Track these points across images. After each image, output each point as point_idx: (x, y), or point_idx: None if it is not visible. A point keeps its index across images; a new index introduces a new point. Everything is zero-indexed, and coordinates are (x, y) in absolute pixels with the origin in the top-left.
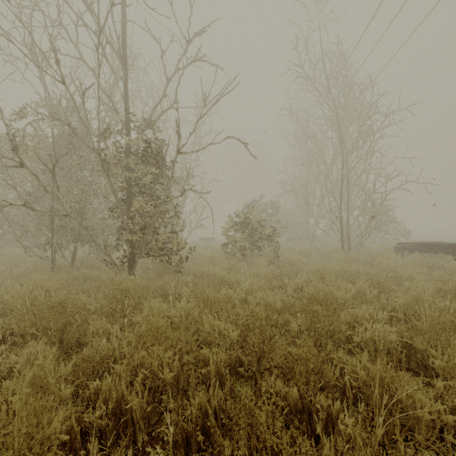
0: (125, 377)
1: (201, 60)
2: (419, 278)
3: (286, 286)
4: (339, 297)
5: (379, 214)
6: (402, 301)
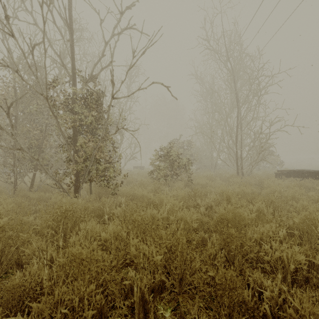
0: (44, 315)
1: (133, 28)
2: (300, 198)
3: (199, 205)
4: (246, 217)
5: (265, 149)
6: (297, 220)
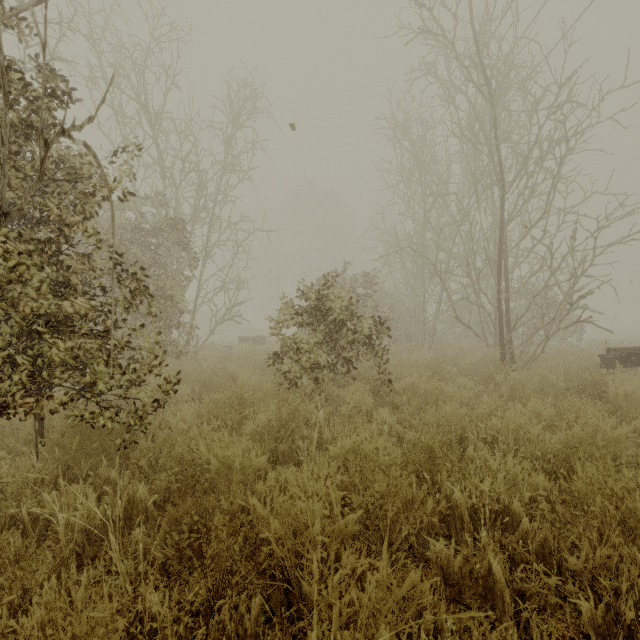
0: None
1: None
2: None
3: (457, 510)
4: None
5: (592, 293)
6: None
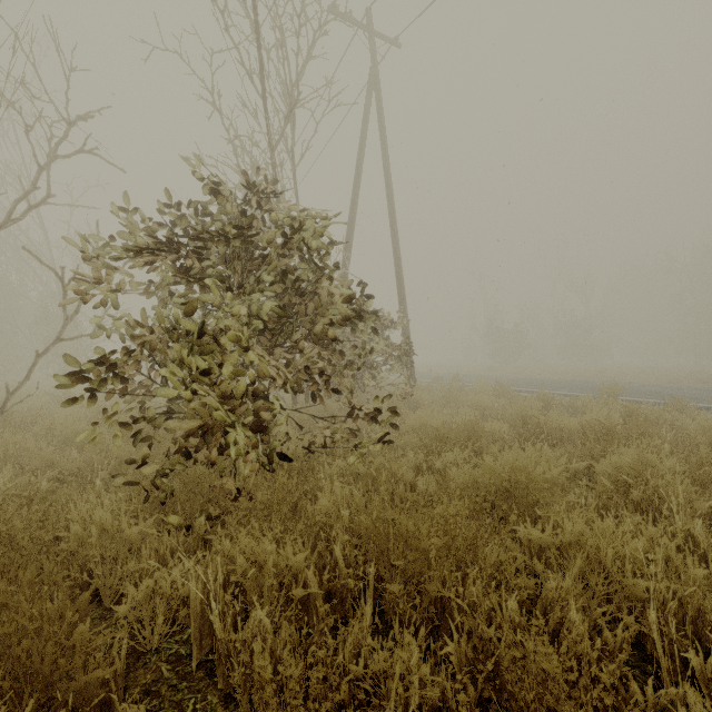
0: None
1: None
2: None
3: None
4: None
5: None
6: None
